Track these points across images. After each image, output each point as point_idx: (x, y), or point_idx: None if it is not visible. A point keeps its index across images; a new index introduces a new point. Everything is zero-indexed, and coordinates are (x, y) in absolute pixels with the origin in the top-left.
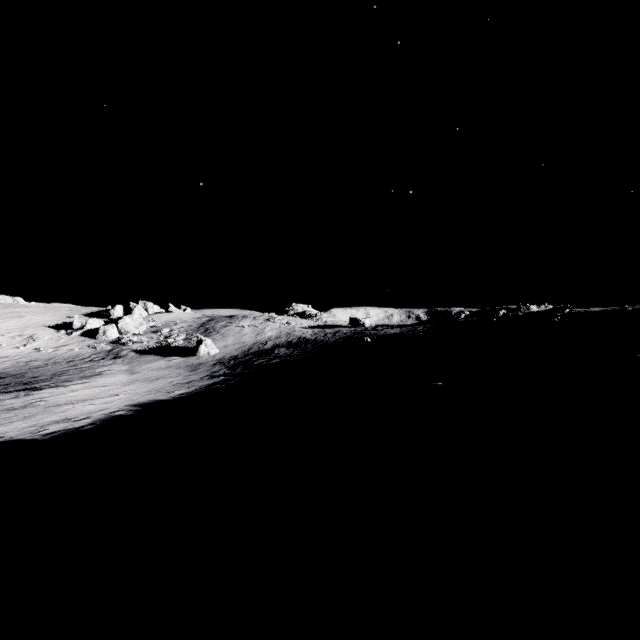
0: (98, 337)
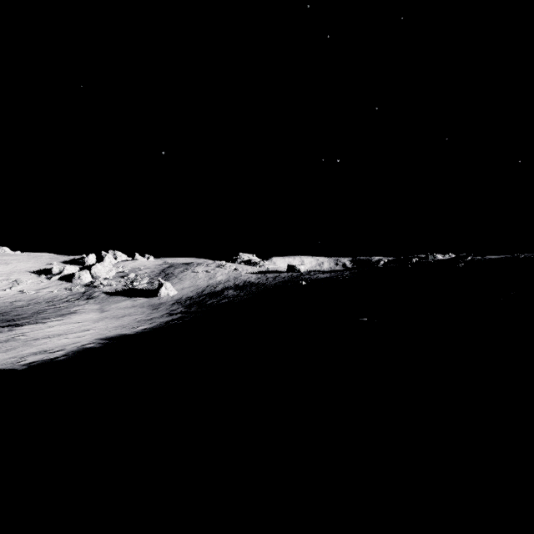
0: (74, 281)
